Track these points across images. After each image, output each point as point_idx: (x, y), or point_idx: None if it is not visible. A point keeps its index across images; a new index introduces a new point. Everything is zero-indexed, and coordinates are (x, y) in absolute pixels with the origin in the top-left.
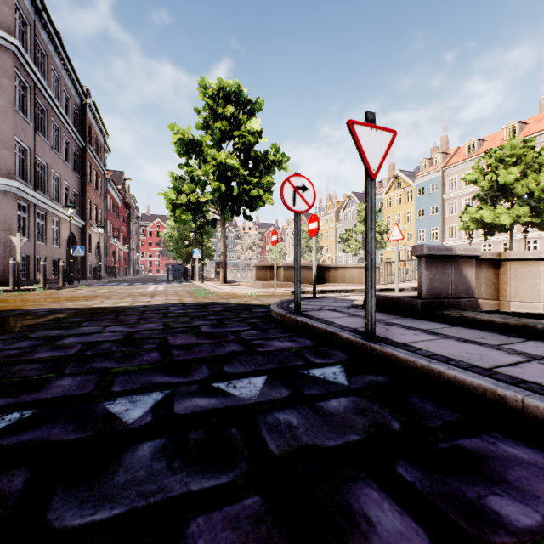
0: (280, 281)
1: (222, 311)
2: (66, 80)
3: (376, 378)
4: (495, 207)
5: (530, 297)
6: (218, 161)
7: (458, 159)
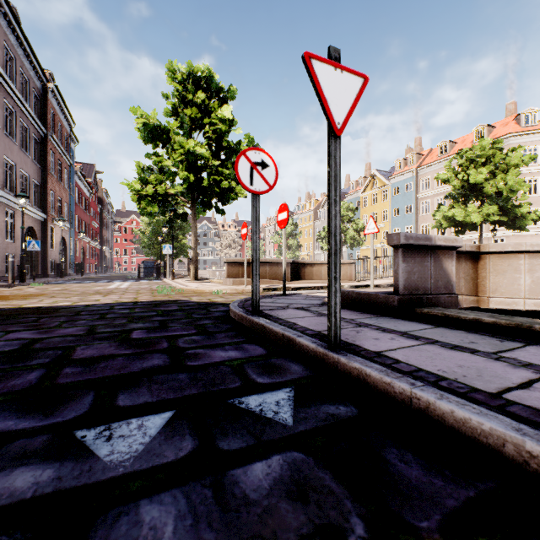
0: None
1: (174, 311)
2: (23, 60)
3: (337, 410)
4: (466, 206)
5: (510, 293)
6: (186, 149)
7: (431, 160)
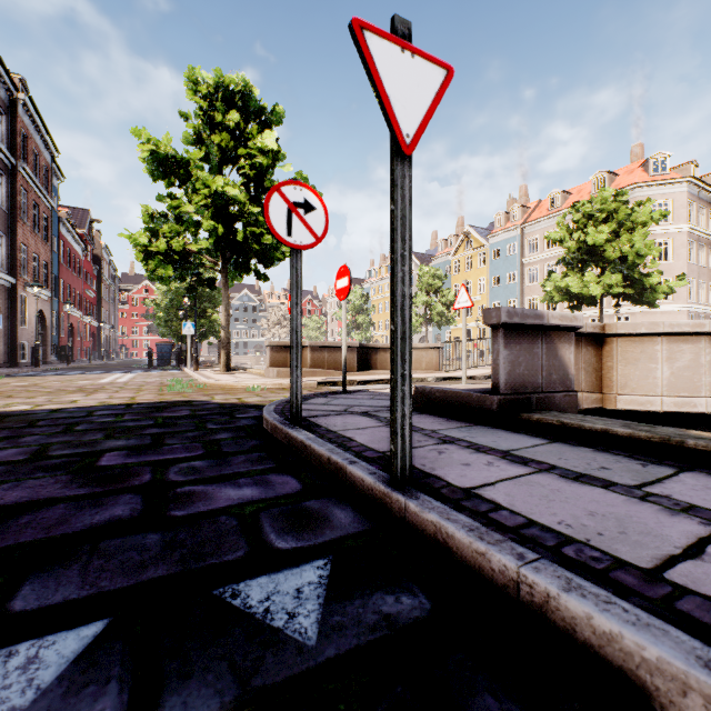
0: (306, 368)
1: (182, 418)
2: None
3: (397, 606)
4: (584, 275)
5: (644, 389)
6: (213, 189)
7: (540, 214)
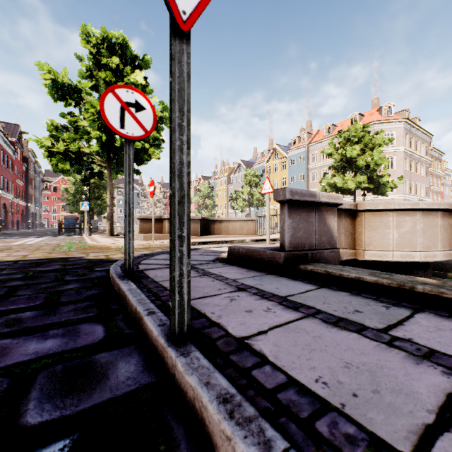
0: (165, 233)
1: (50, 271)
2: None
3: None
4: (344, 175)
5: (382, 246)
6: (98, 108)
7: (318, 138)
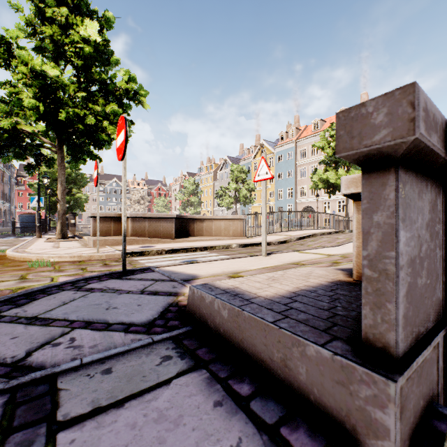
0: (128, 236)
1: None
2: None
3: None
4: (337, 171)
5: None
6: (30, 66)
7: (307, 134)
